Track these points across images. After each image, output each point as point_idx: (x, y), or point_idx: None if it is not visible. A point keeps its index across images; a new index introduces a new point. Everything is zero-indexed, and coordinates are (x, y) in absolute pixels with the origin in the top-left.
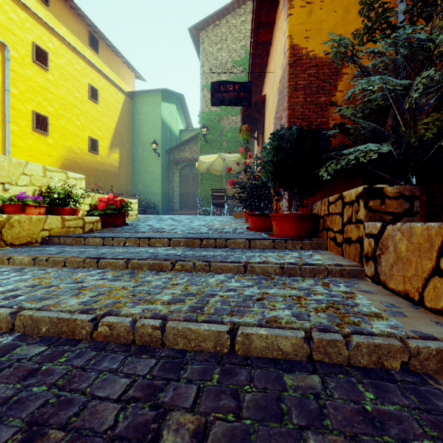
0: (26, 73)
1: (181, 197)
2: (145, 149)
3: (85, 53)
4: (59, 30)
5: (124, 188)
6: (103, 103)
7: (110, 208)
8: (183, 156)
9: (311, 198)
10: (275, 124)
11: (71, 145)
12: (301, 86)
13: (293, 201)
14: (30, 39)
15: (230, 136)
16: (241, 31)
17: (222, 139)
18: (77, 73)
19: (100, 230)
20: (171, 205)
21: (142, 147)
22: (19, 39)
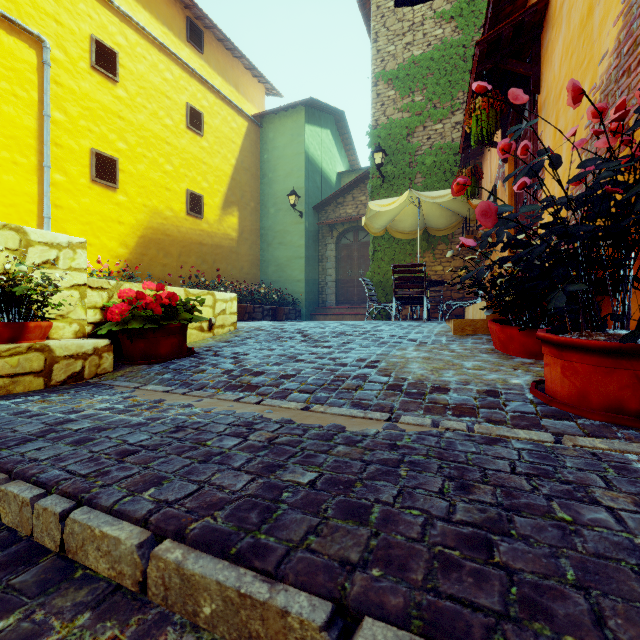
0: (80, 86)
1: (339, 285)
2: (280, 208)
3: (181, 54)
4: (136, 15)
5: (246, 273)
6: (211, 135)
7: (141, 315)
8: (342, 214)
9: None
10: None
11: (157, 204)
12: None
13: None
14: (86, 30)
15: (429, 163)
16: None
17: (414, 171)
18: (168, 87)
19: (107, 375)
20: (322, 299)
21: (275, 205)
22: (67, 32)
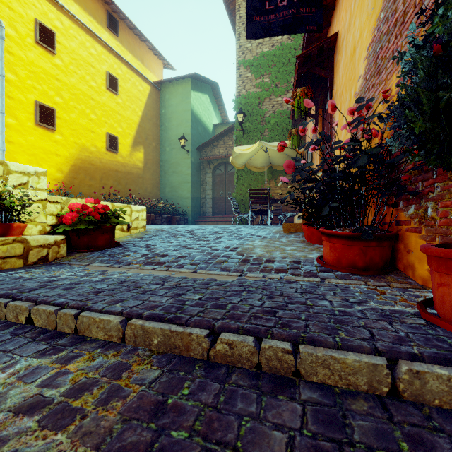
0: (27, 56)
1: (214, 201)
2: (173, 147)
3: (102, 36)
4: (69, 7)
5: (149, 192)
6: (124, 94)
7: (85, 220)
8: (217, 153)
9: None
10: (376, 52)
11: (85, 142)
12: None
13: None
14: (32, 15)
15: (273, 123)
16: None
17: (263, 127)
18: (93, 59)
19: (64, 258)
20: (203, 210)
21: (169, 145)
22: (17, 15)
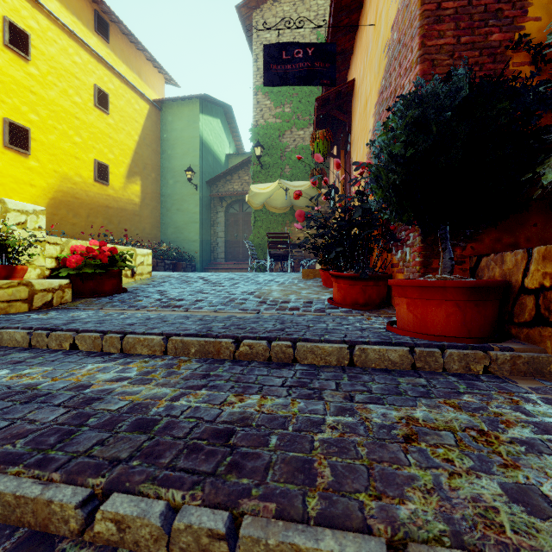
0: None
1: (228, 246)
2: (178, 180)
3: (89, 41)
4: (47, 3)
5: (148, 233)
6: (117, 114)
7: (91, 263)
8: (230, 189)
9: (470, 245)
10: (380, 113)
11: (67, 170)
12: (449, 13)
13: (441, 251)
14: None
15: (295, 158)
16: (311, 8)
17: (284, 163)
18: (77, 69)
19: (69, 304)
20: (213, 256)
21: (173, 177)
22: None
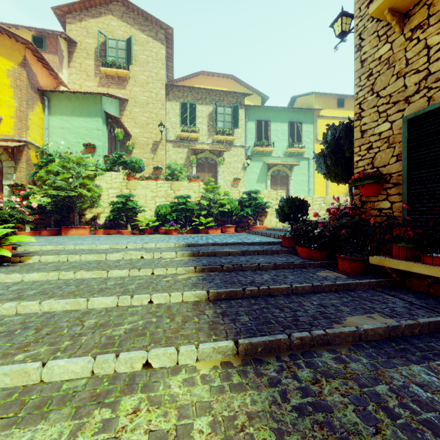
0: None
1: None
2: None
3: None
4: (349, 115)
5: None
6: None
7: None
8: None
9: None
10: None
11: None
12: None
13: None
14: None
15: None
16: None
17: None
18: None
19: None
20: None
21: None
22: None
